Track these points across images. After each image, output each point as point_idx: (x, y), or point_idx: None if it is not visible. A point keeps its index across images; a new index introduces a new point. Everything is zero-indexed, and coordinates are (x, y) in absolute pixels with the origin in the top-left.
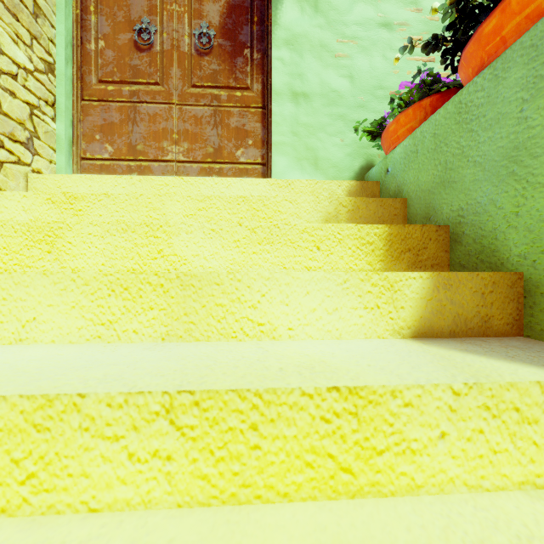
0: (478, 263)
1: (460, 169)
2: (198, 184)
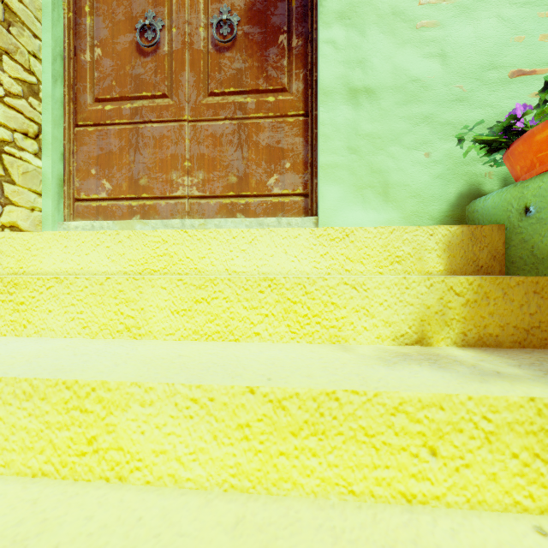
0: None
1: None
2: (208, 238)
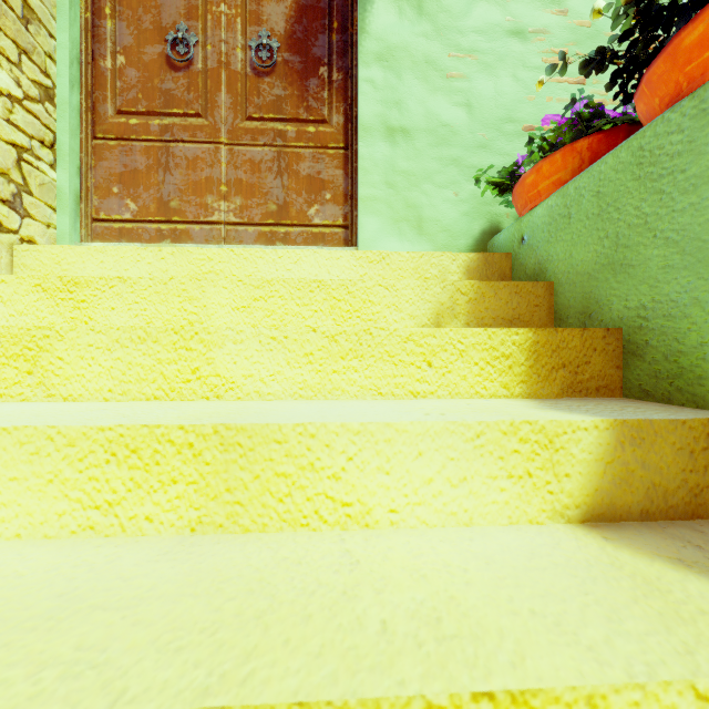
0: (673, 391)
1: (641, 248)
2: (254, 258)
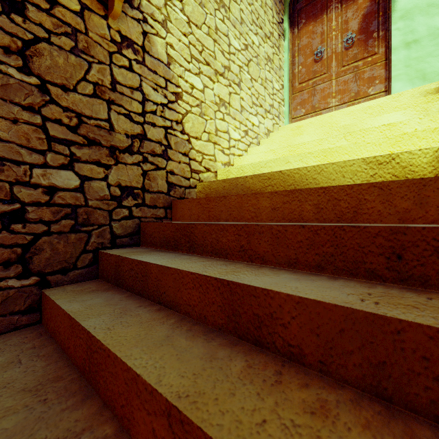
0: None
1: None
2: (346, 110)
